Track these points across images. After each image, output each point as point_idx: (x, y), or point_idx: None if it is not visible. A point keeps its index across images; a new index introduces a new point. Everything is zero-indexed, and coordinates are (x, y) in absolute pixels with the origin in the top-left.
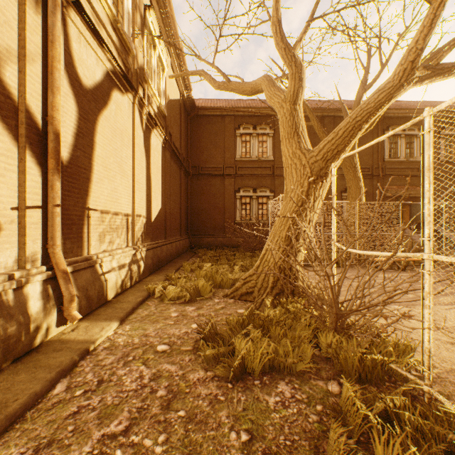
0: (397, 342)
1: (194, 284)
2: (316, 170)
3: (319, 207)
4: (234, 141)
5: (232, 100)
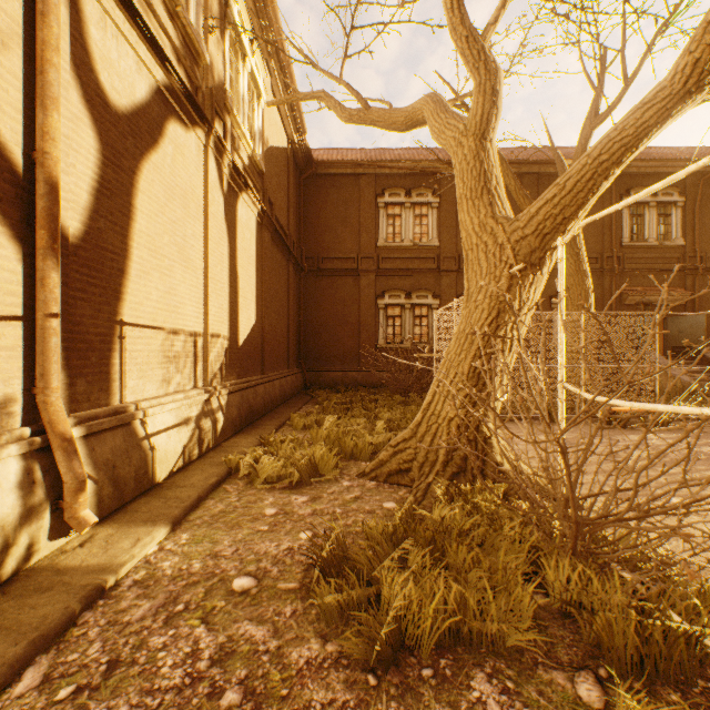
0: (704, 583)
1: (307, 453)
2: (523, 253)
3: (528, 319)
4: (376, 216)
5: (371, 150)
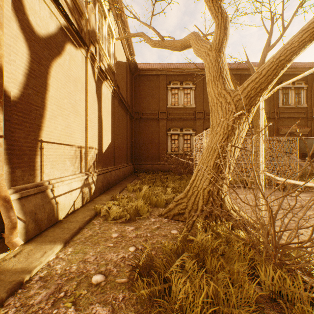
0: None
1: (134, 204)
2: (240, 106)
3: (242, 139)
4: (166, 94)
5: (164, 64)
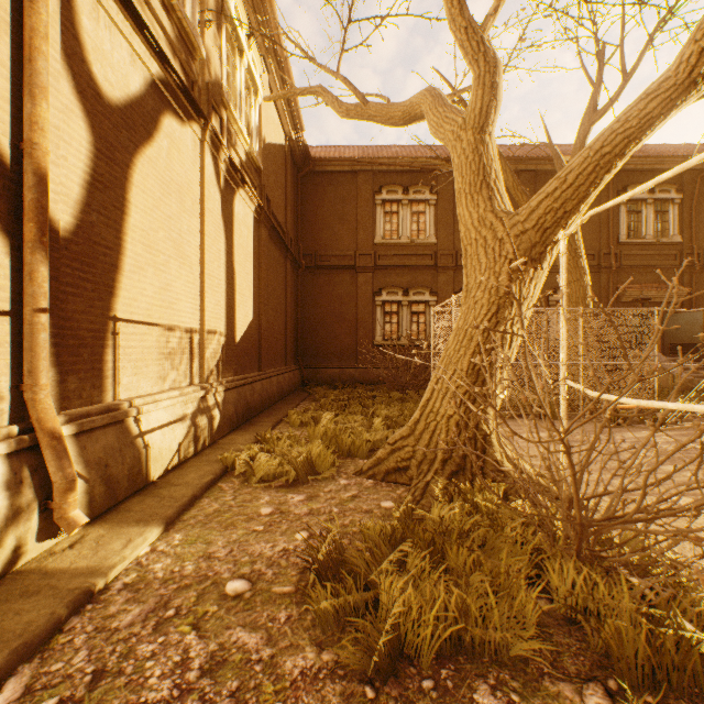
0: None
1: (304, 451)
2: (523, 247)
3: (528, 315)
4: (373, 213)
5: (368, 147)
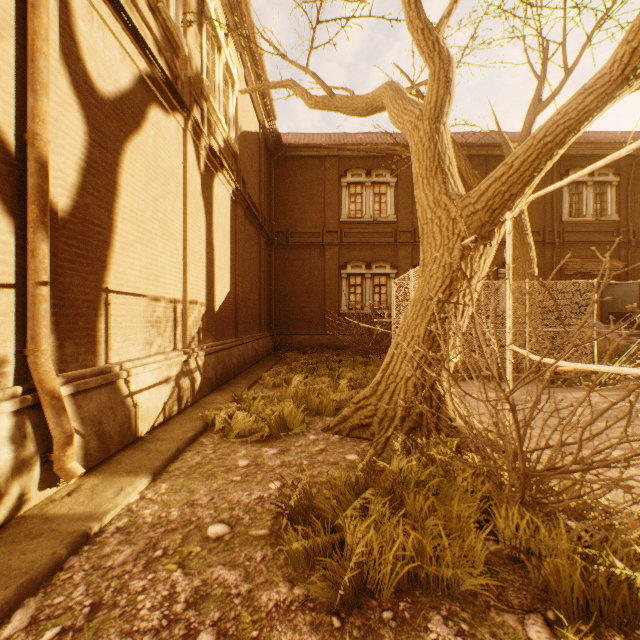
0: None
1: (276, 409)
2: (474, 226)
3: (478, 287)
4: (339, 194)
5: (335, 134)
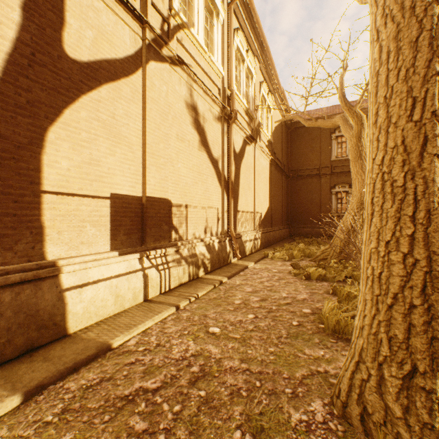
0: None
1: (290, 252)
2: None
3: None
4: (330, 144)
5: (327, 108)
